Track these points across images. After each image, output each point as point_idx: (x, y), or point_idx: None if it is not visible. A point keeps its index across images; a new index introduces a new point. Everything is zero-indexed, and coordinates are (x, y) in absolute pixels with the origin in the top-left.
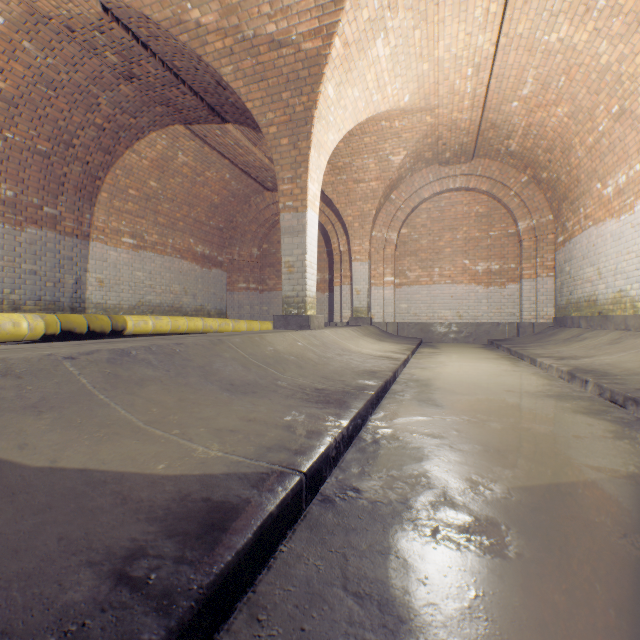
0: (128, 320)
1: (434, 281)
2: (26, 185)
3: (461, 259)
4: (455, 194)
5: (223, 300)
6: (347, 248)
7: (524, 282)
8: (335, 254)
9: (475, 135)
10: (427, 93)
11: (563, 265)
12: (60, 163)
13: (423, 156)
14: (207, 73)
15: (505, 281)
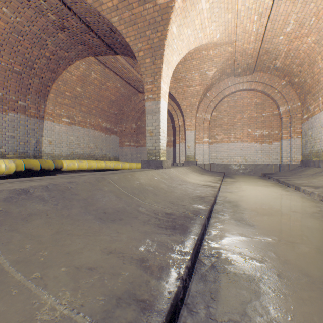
0: (64, 162)
1: (231, 141)
2: (8, 89)
3: (246, 128)
4: (243, 92)
5: (117, 151)
6: (183, 123)
7: (283, 141)
8: (176, 126)
9: (256, 58)
10: (229, 33)
11: (307, 131)
12: (27, 77)
13: (225, 71)
14: (104, 23)
15: (272, 140)
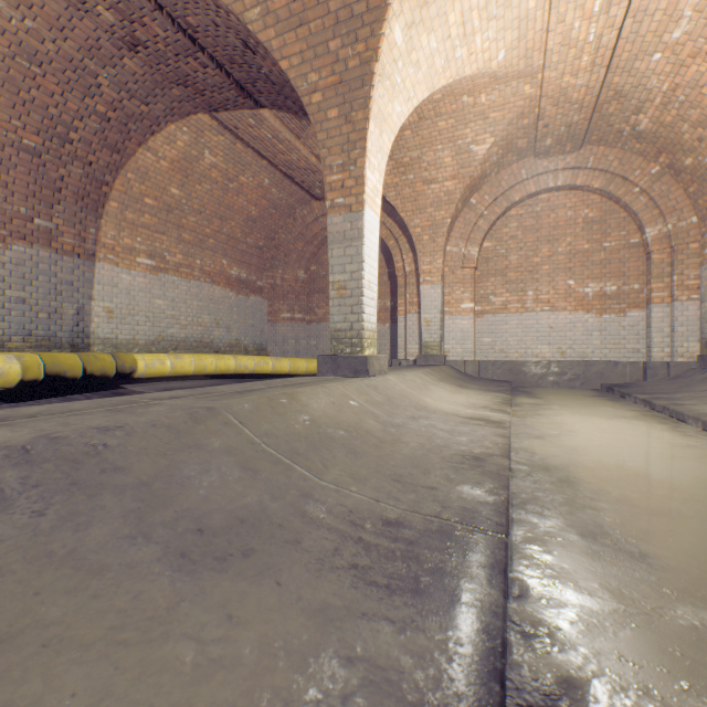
0: (139, 360)
1: (527, 308)
2: (10, 190)
3: (564, 279)
4: (555, 195)
5: (263, 333)
6: (414, 268)
7: (654, 308)
8: (398, 275)
9: (590, 110)
10: (530, 47)
11: None
12: (54, 163)
13: (515, 145)
14: (230, 29)
15: (625, 307)
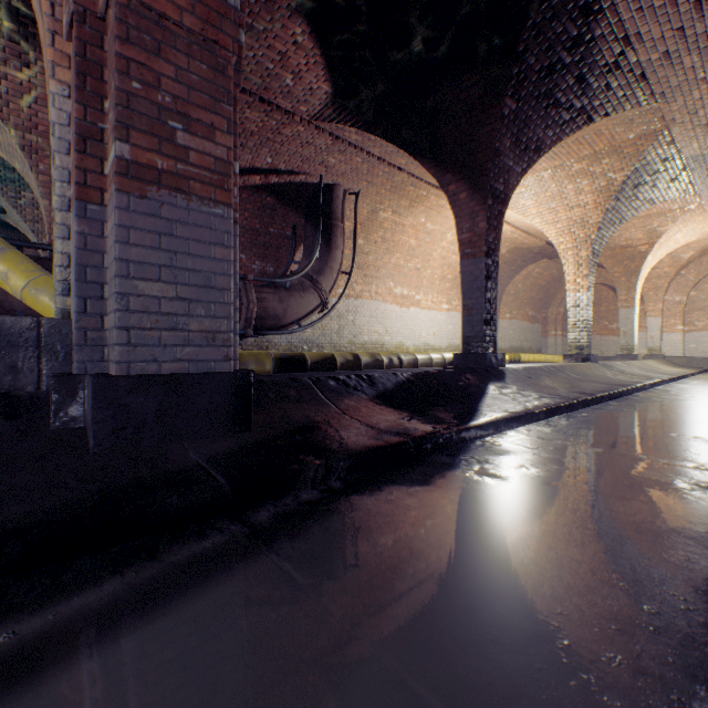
0: (521, 356)
1: None
2: None
3: None
4: None
5: (538, 343)
6: (641, 308)
7: None
8: None
9: None
10: (707, 234)
11: None
12: None
13: (707, 249)
14: None
15: None
